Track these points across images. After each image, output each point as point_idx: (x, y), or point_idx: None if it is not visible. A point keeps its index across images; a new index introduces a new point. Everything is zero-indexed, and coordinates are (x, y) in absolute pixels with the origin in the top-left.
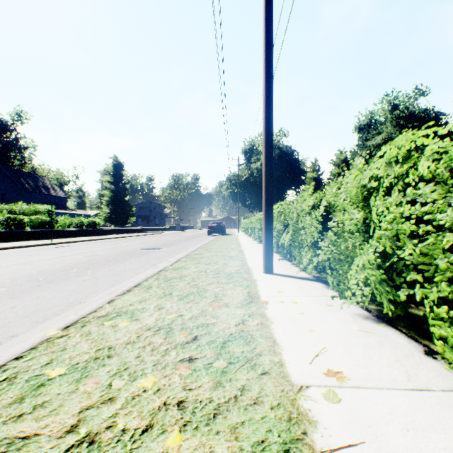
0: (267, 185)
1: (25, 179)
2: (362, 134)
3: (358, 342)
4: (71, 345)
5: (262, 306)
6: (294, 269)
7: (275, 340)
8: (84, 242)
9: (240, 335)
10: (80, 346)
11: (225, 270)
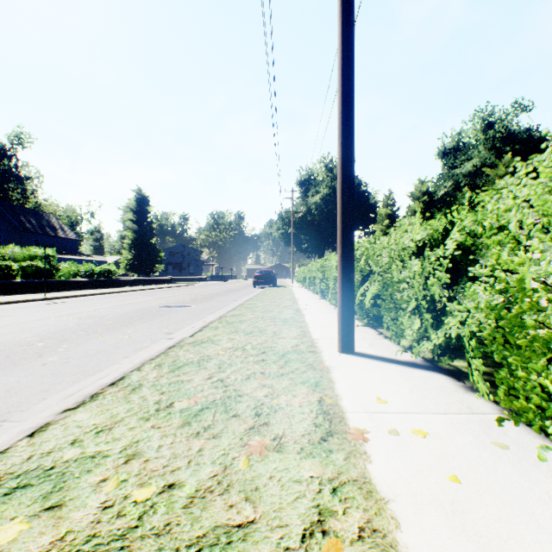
0: (344, 208)
1: (25, 217)
2: (447, 160)
3: None
4: None
5: (357, 447)
6: (385, 343)
7: None
8: (90, 296)
9: None
10: None
11: (275, 346)
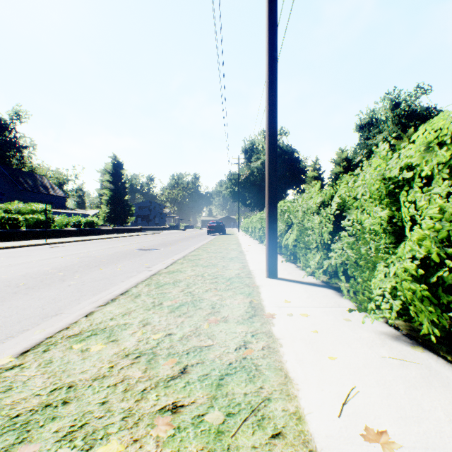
0: (270, 181)
1: (23, 178)
2: (363, 132)
3: (395, 377)
4: (20, 381)
5: (268, 320)
6: (299, 272)
7: (287, 373)
8: (80, 242)
9: (241, 365)
10: (31, 384)
11: (224, 274)
